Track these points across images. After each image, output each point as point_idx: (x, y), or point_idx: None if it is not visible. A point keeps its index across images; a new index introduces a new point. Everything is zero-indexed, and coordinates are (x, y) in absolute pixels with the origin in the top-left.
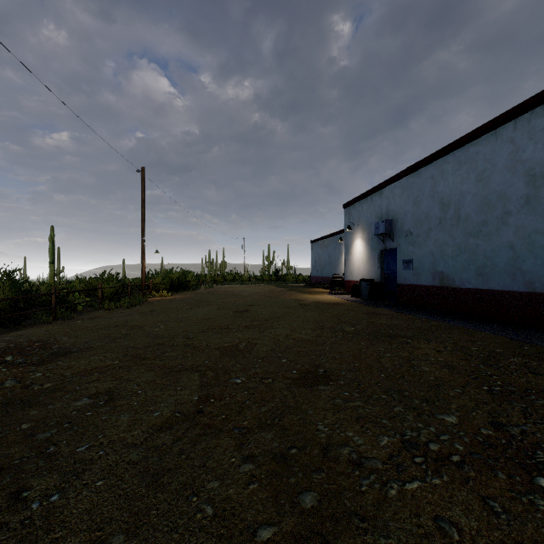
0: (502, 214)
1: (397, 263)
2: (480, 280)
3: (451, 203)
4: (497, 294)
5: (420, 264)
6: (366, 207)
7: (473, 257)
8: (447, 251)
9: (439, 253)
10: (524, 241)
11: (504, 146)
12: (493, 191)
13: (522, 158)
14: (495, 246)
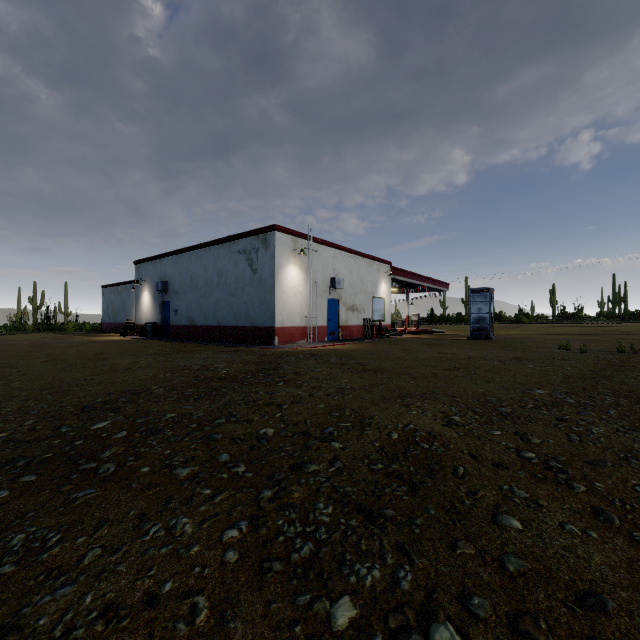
0: (212, 289)
1: (171, 311)
2: (205, 321)
3: (195, 278)
4: (210, 328)
5: (182, 312)
6: (152, 268)
7: (203, 309)
8: (194, 305)
9: (191, 306)
10: (217, 303)
11: (212, 256)
12: (209, 277)
13: (217, 265)
14: (210, 304)
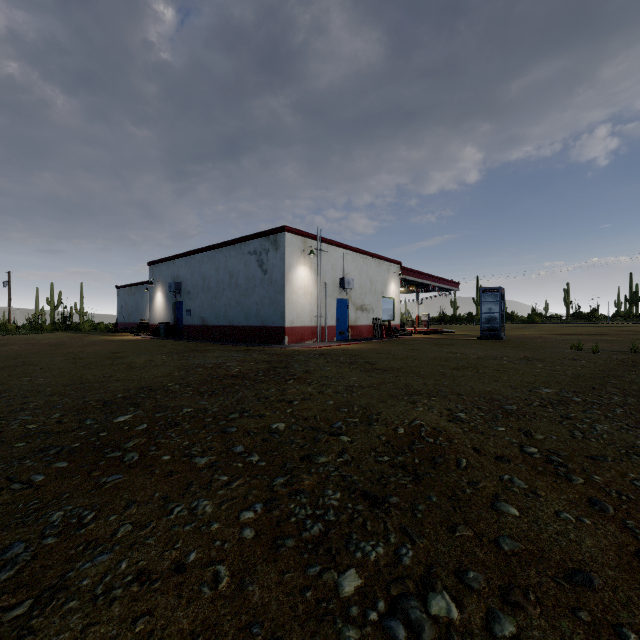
0: (223, 289)
1: (183, 312)
2: (217, 321)
3: (207, 279)
4: (222, 327)
5: (194, 312)
6: (165, 269)
7: (214, 309)
8: (205, 305)
9: (202, 306)
10: (228, 303)
11: (223, 257)
12: (220, 278)
13: (228, 265)
14: (221, 304)
